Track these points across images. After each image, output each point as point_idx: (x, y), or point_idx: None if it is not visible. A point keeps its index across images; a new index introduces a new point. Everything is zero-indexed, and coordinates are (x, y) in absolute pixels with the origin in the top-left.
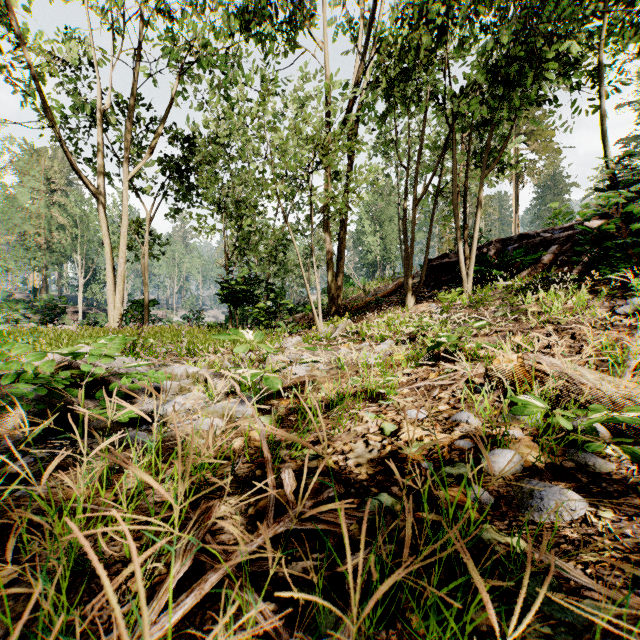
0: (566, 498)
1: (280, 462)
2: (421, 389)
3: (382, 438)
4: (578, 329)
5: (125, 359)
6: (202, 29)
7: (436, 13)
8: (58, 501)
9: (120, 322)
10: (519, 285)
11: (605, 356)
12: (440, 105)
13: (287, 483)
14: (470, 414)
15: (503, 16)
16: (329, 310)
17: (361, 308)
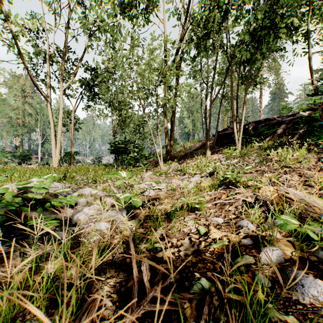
0: (319, 287)
1: (141, 253)
2: (218, 204)
3: (199, 236)
4: (301, 170)
5: (58, 185)
6: (100, 12)
7: (222, 3)
8: (6, 283)
9: (58, 164)
10: (266, 145)
11: (320, 187)
12: (224, 51)
13: (145, 273)
14: (248, 222)
15: (258, 4)
16: (166, 157)
17: (182, 156)
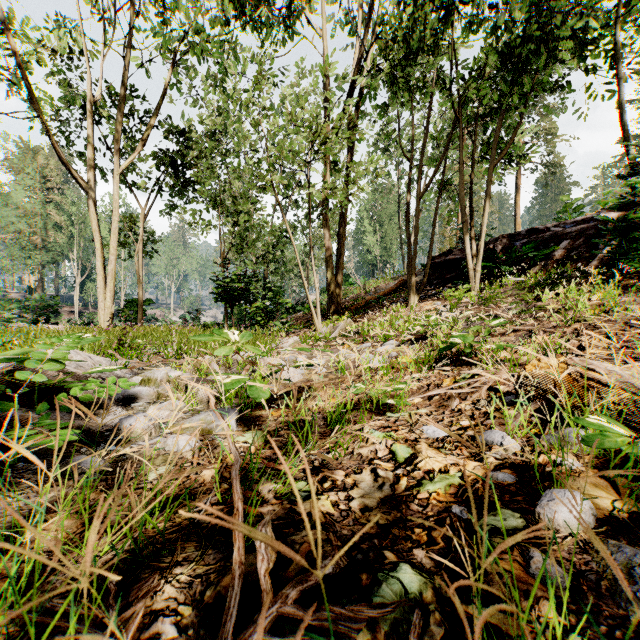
0: None
1: (261, 503)
2: (435, 398)
3: (394, 466)
4: (611, 328)
5: (102, 361)
6: (195, 14)
7: None
8: None
9: (111, 321)
10: (533, 281)
11: None
12: (446, 90)
13: (262, 555)
14: (504, 434)
15: None
16: (328, 309)
17: (361, 307)
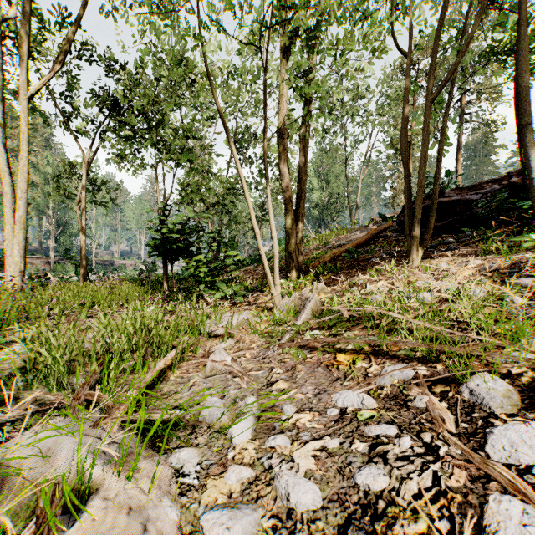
0: None
1: None
2: None
3: None
4: None
5: None
6: None
7: None
8: None
9: (21, 280)
10: None
11: None
12: None
13: None
14: None
15: None
16: (287, 266)
17: (326, 262)
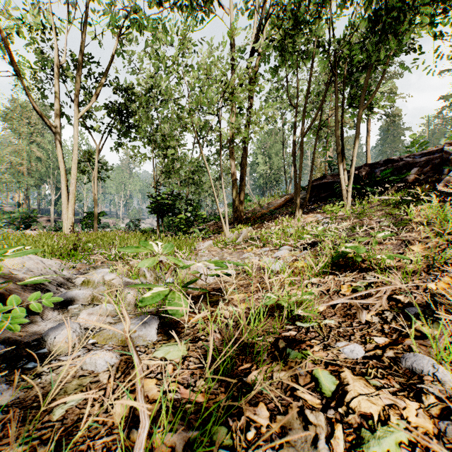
0: None
1: None
2: (338, 306)
3: (322, 403)
4: None
5: (53, 264)
6: None
7: None
8: None
9: (72, 229)
10: (397, 199)
11: None
12: (326, 51)
13: None
14: (433, 362)
15: None
16: (233, 219)
17: (258, 218)
